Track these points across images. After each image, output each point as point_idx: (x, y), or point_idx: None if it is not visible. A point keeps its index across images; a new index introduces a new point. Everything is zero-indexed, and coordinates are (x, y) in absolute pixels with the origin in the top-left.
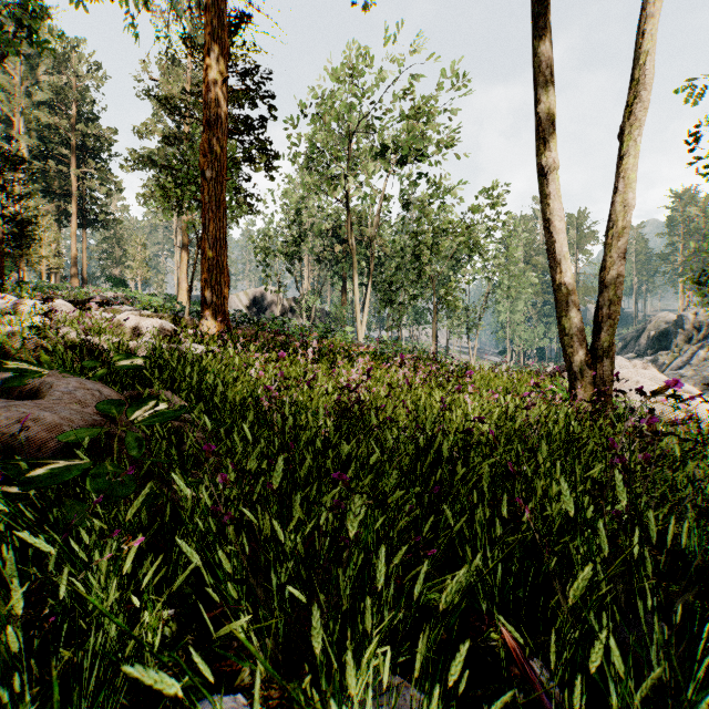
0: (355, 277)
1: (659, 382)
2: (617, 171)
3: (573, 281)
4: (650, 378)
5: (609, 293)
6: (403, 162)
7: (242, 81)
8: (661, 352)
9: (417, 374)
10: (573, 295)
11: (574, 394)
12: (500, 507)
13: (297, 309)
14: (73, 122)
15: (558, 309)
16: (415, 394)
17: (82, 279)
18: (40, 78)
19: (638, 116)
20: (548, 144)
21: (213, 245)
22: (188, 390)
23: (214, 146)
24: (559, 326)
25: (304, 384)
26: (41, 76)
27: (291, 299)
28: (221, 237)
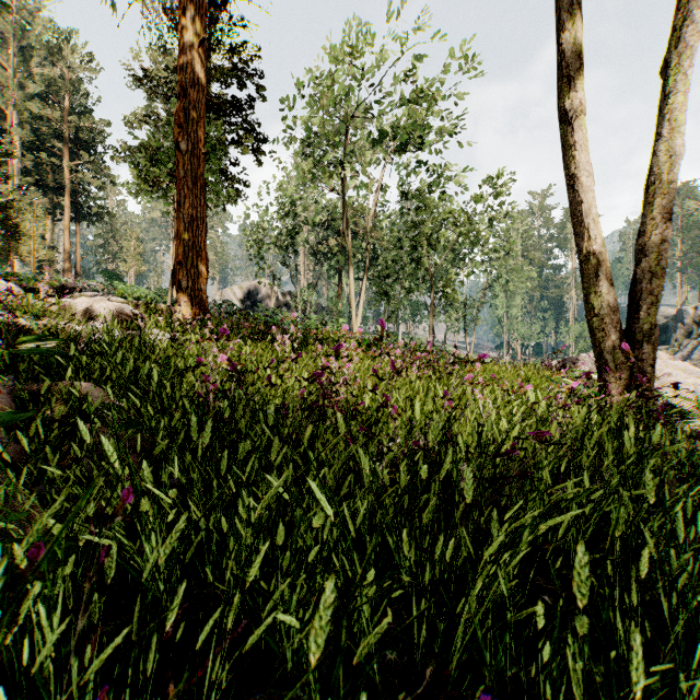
0: (349, 269)
1: (692, 375)
2: (659, 113)
3: (604, 250)
4: (680, 370)
5: (650, 263)
6: (399, 150)
7: (229, 59)
8: (661, 347)
9: (413, 366)
10: (604, 266)
11: (605, 388)
12: (546, 569)
13: (292, 303)
14: (66, 114)
15: (585, 284)
16: (411, 388)
17: (76, 273)
18: (33, 70)
19: (688, 43)
20: (573, 83)
21: (188, 224)
22: (121, 382)
23: (190, 116)
24: (587, 305)
25: (272, 376)
26: (34, 69)
27: (287, 293)
28: (197, 216)
